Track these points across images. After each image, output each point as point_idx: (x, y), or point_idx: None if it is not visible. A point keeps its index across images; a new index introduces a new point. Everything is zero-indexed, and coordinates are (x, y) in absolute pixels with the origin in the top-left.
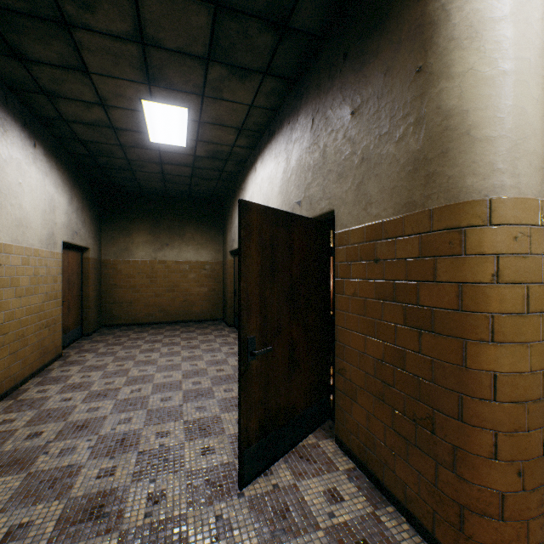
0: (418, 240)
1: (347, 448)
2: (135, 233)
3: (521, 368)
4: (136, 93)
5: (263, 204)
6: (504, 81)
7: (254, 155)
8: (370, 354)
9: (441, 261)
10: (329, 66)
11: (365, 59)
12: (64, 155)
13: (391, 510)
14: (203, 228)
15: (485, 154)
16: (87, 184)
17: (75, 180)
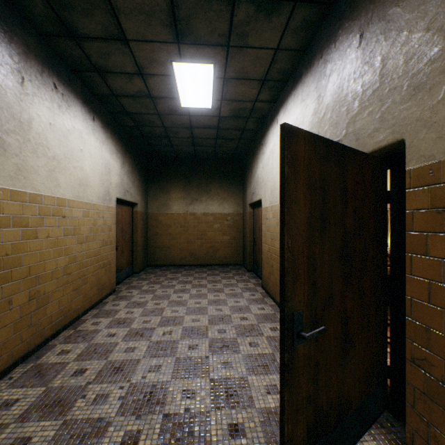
0: None
1: None
2: (172, 190)
3: None
4: (167, 55)
5: None
6: None
7: (275, 108)
8: None
9: None
10: None
11: None
12: (117, 128)
13: None
14: (226, 184)
15: None
16: (136, 152)
17: (126, 149)
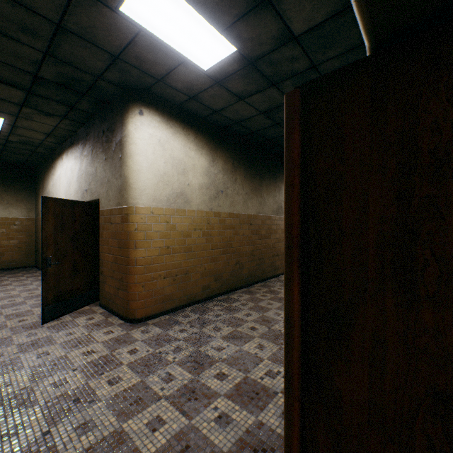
0: (121, 217)
1: (104, 305)
2: None
3: (144, 256)
4: None
5: (67, 184)
6: (138, 172)
7: (62, 149)
8: (110, 261)
9: (125, 224)
10: (98, 130)
11: (109, 140)
12: None
13: (114, 317)
14: (14, 190)
15: (134, 193)
16: None
17: None
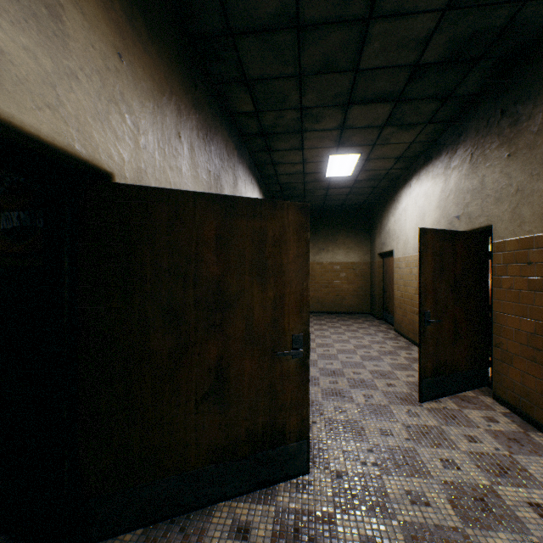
0: None
1: (503, 401)
2: None
3: None
4: (327, 152)
5: (418, 215)
6: None
7: (408, 174)
8: (523, 330)
9: None
10: (487, 117)
11: (519, 119)
12: (267, 193)
13: (540, 434)
14: (352, 234)
15: None
16: None
17: None
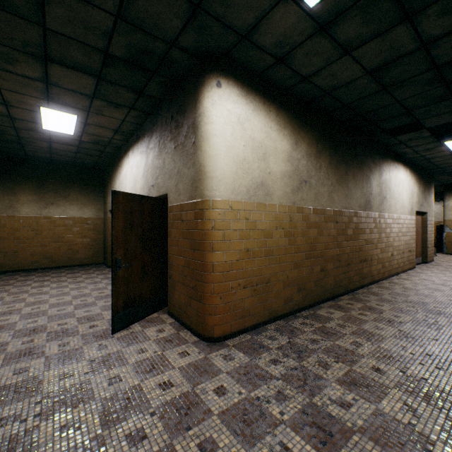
0: (194, 213)
1: (173, 314)
2: (20, 193)
3: (222, 260)
4: (37, 103)
5: (133, 181)
6: (216, 157)
7: (128, 146)
8: (180, 265)
9: (199, 222)
10: (166, 117)
11: (179, 125)
12: None
13: (186, 330)
14: (86, 191)
15: (210, 183)
16: None
17: None
